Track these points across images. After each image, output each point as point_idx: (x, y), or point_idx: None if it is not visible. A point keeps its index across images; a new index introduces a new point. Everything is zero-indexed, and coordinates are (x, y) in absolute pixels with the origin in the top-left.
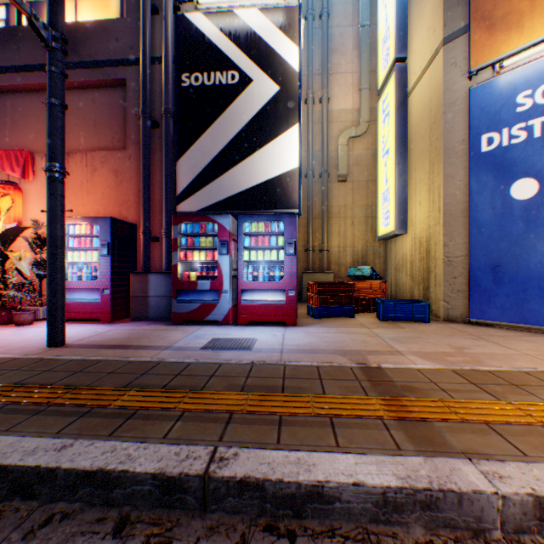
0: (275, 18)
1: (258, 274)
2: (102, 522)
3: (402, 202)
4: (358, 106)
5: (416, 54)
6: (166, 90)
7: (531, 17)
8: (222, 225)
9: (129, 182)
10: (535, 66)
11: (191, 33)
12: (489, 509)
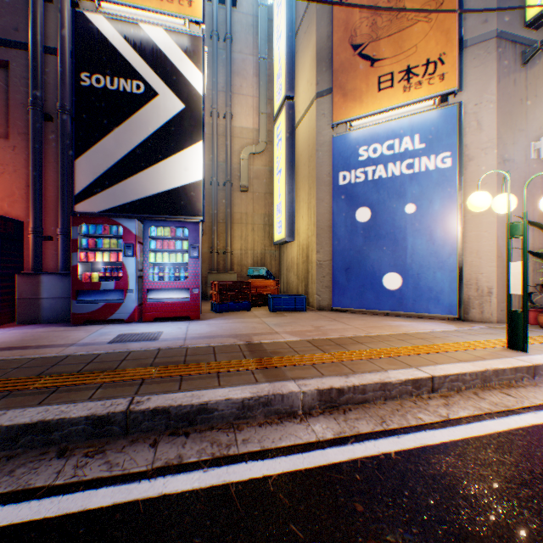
0: (181, 42)
1: (165, 274)
2: (46, 454)
3: (291, 215)
4: (258, 127)
5: (301, 98)
6: (62, 85)
7: (367, 96)
8: (128, 228)
9: (13, 174)
10: (369, 131)
11: (92, 33)
12: (297, 400)
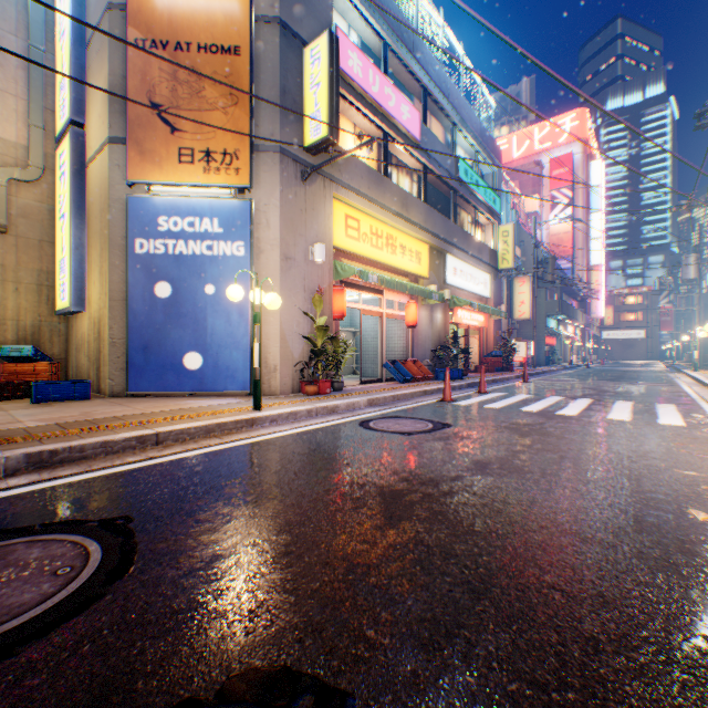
0: None
1: None
2: None
3: (81, 278)
4: (28, 143)
5: (94, 131)
6: None
7: (169, 164)
8: None
9: None
10: (171, 202)
11: None
12: None
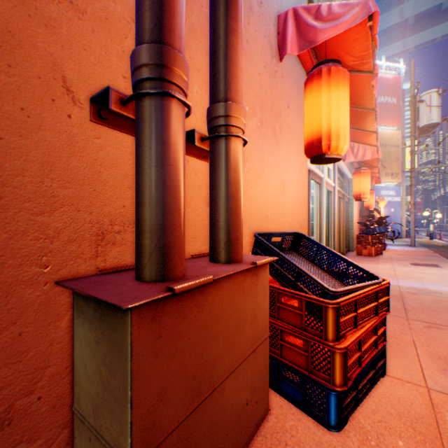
0: None
1: None
2: None
3: None
4: None
5: None
6: None
7: (382, 176)
8: None
9: None
10: (383, 186)
11: None
12: None
